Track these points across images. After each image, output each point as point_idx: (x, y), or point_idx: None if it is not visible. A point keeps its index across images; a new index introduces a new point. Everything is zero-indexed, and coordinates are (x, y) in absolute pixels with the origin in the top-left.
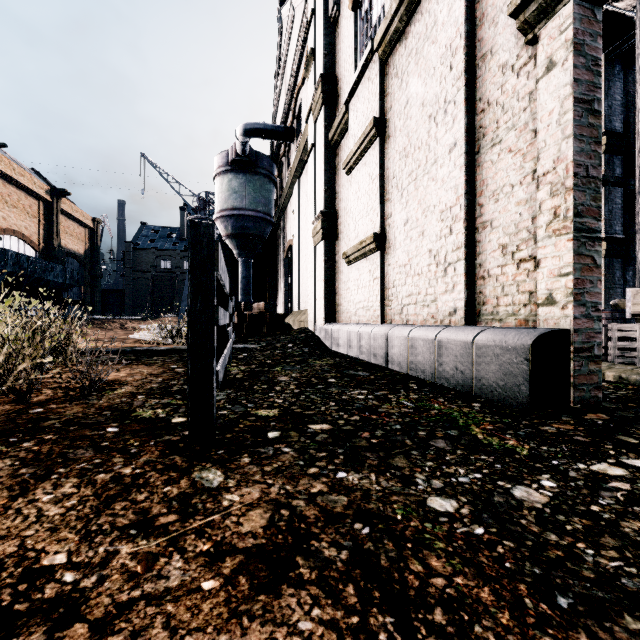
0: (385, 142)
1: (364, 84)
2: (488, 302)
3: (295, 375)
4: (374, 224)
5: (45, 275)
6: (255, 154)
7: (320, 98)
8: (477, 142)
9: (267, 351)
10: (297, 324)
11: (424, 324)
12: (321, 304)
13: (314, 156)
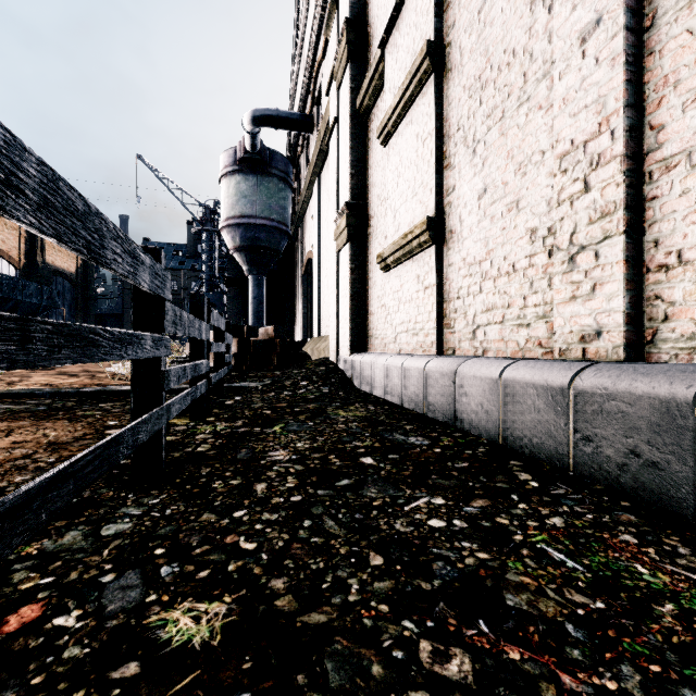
0: (443, 80)
1: (409, 6)
2: (680, 315)
3: (302, 445)
4: (425, 206)
5: (14, 294)
6: (268, 152)
7: (345, 51)
8: (647, 8)
9: (271, 392)
10: (316, 353)
11: (520, 356)
12: (346, 327)
13: (337, 135)
